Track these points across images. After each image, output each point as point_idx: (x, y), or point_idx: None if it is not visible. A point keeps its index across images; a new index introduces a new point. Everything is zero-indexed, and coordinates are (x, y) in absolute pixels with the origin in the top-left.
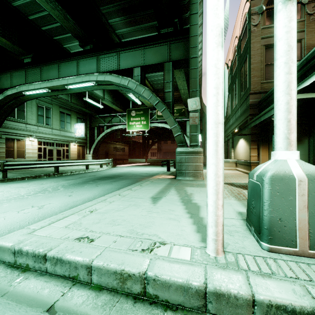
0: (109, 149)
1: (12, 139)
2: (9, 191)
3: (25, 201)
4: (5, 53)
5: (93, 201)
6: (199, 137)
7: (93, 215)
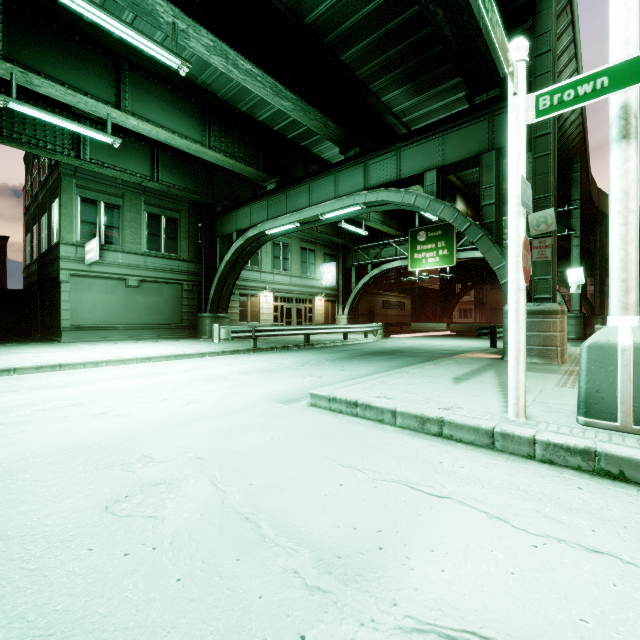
0: (374, 305)
1: (246, 295)
2: (273, 361)
3: (300, 371)
4: (241, 178)
5: (377, 375)
6: (578, 273)
7: (383, 385)
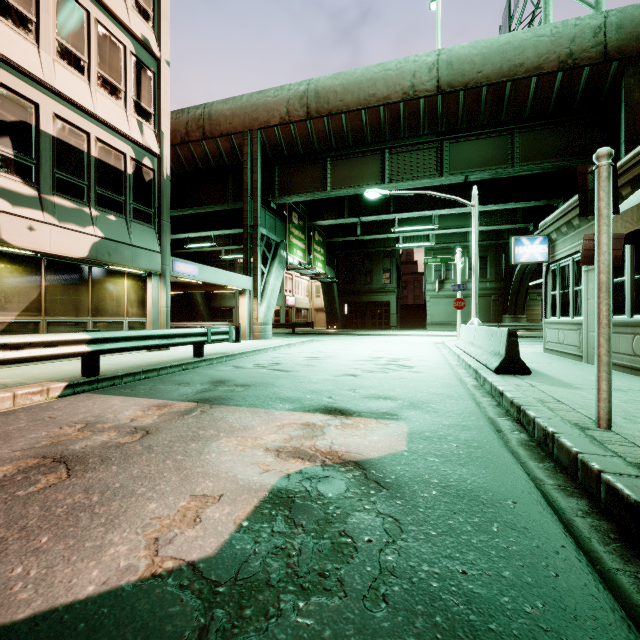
0: None
1: None
2: None
3: None
4: None
5: None
6: None
7: None
